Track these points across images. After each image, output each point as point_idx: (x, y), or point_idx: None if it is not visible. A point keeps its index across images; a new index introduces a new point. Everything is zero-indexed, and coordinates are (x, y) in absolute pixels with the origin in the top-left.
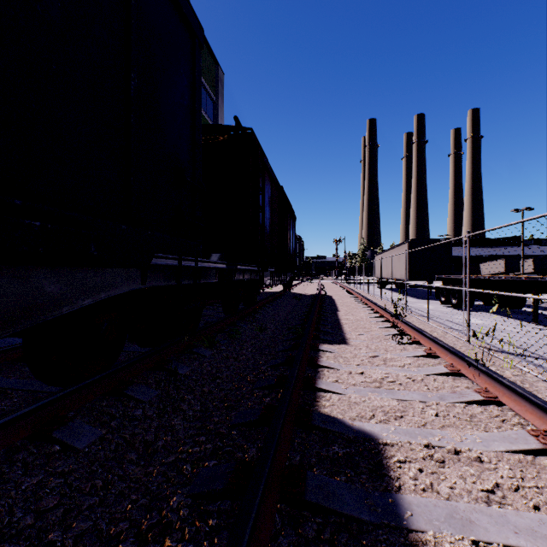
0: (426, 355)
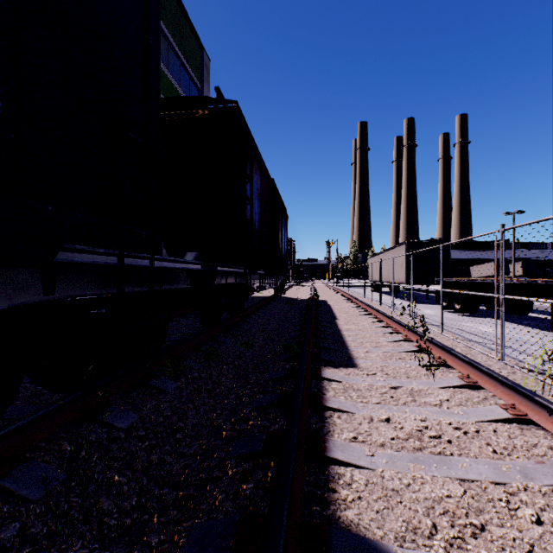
0: (465, 386)
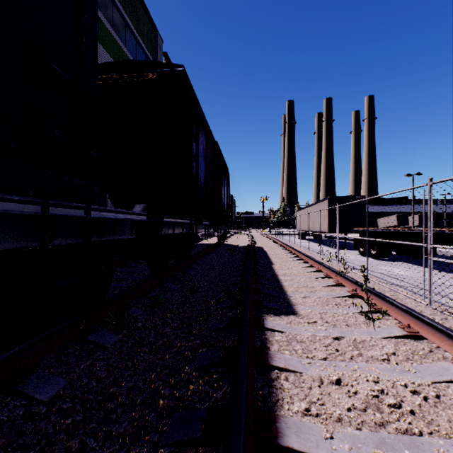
0: (407, 336)
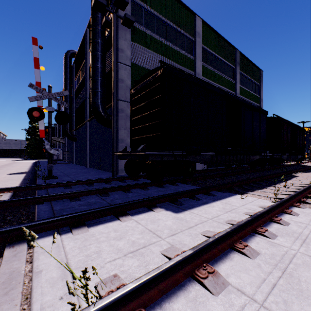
0: None
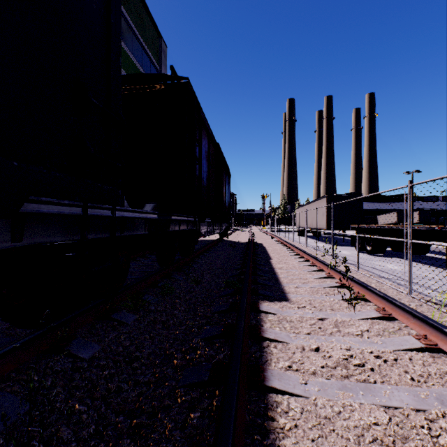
0: (381, 317)
